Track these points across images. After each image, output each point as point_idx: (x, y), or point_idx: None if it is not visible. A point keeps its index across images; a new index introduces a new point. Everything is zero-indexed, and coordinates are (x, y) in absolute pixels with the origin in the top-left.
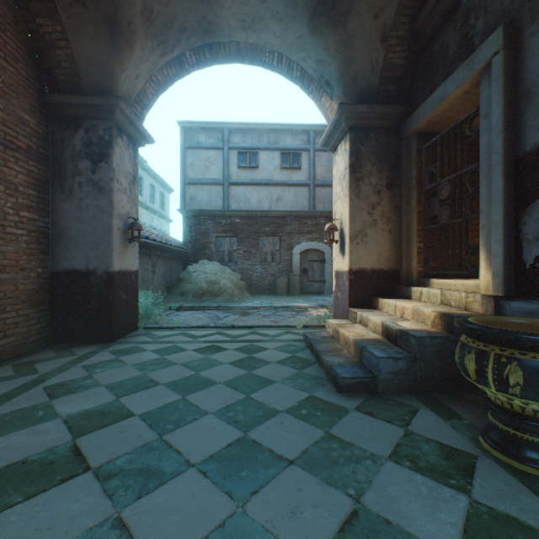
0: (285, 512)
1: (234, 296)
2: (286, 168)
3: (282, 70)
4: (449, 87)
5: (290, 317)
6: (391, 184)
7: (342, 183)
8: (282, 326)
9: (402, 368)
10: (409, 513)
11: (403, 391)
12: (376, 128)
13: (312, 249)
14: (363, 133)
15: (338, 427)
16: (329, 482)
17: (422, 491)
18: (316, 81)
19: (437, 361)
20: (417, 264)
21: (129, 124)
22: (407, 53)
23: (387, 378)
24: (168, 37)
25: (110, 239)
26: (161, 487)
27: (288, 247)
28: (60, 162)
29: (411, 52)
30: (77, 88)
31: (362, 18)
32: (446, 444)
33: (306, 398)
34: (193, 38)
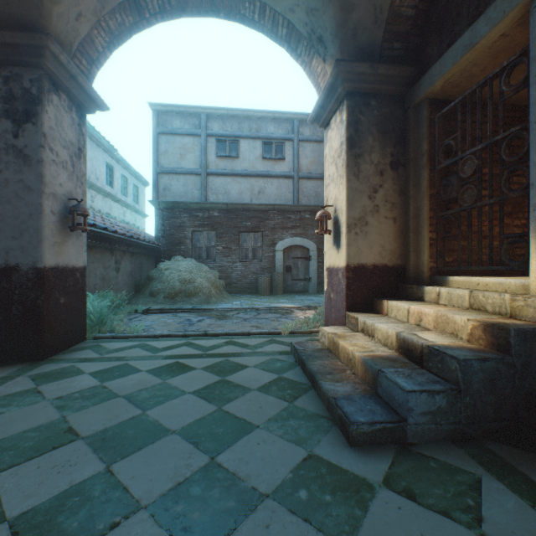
0: None
1: (211, 296)
2: (269, 158)
3: (265, 27)
4: (480, 29)
5: (273, 321)
6: (395, 163)
7: (337, 162)
8: (265, 333)
9: (440, 406)
10: None
11: (443, 439)
12: (378, 95)
13: (296, 246)
14: (363, 100)
15: (367, 535)
16: None
17: None
18: (305, 39)
19: (489, 394)
20: (428, 259)
21: (68, 78)
22: (417, 1)
23: (421, 421)
24: None
25: (39, 225)
26: None
27: (271, 243)
28: None
29: (422, 0)
30: None
31: None
32: None
33: (303, 462)
34: None
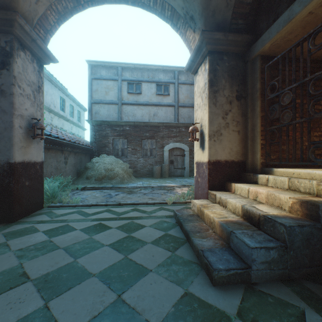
0: None
1: (124, 179)
2: (160, 94)
3: (157, 10)
4: (295, 9)
5: (162, 195)
6: (239, 96)
7: (202, 95)
8: (157, 203)
9: (274, 257)
10: None
11: (275, 279)
12: (228, 53)
13: (176, 148)
14: (219, 56)
15: None
16: None
17: None
18: (182, 18)
19: (305, 249)
20: (260, 157)
21: (31, 41)
22: None
23: (260, 268)
24: None
25: (11, 135)
26: None
27: (161, 146)
28: None
29: None
30: None
31: None
32: None
33: (181, 298)
34: None
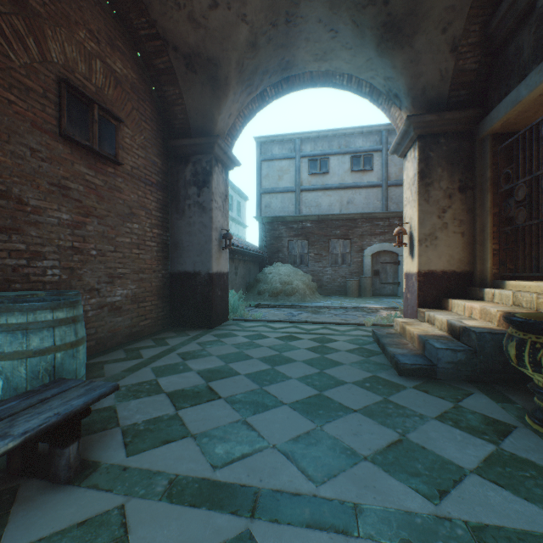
0: (349, 433)
1: (306, 296)
2: (357, 170)
3: (351, 88)
4: (521, 91)
5: (359, 317)
6: (463, 187)
7: (411, 188)
8: (351, 323)
9: (461, 359)
10: (442, 446)
11: (462, 380)
12: (446, 133)
13: (384, 251)
14: (432, 140)
15: (395, 396)
16: (383, 424)
17: (457, 438)
18: (384, 94)
19: (498, 356)
20: (491, 266)
21: (223, 154)
22: (479, 57)
23: (446, 367)
24: (254, 80)
25: (210, 247)
26: (267, 411)
27: (359, 249)
28: (175, 190)
29: (484, 55)
30: (188, 132)
31: (429, 35)
32: (491, 416)
33: (369, 377)
34: (273, 76)
